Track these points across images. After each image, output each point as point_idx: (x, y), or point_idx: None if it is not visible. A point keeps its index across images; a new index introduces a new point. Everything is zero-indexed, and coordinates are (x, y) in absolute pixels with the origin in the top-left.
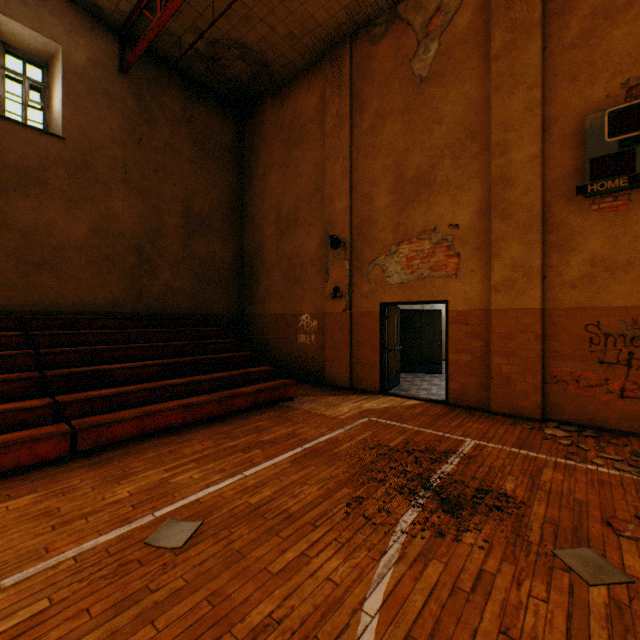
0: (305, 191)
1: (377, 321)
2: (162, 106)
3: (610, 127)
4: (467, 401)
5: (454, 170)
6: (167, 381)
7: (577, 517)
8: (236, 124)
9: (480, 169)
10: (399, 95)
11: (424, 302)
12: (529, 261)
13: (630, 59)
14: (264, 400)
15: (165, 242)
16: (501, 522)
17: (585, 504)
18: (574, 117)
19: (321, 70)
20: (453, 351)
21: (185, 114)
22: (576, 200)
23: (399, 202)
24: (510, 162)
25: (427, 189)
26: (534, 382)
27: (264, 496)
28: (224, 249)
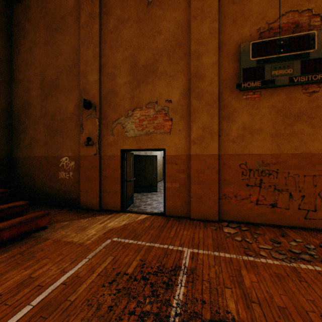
0: (65, 65)
1: (119, 162)
2: None
3: (253, 52)
4: (177, 213)
5: (169, 65)
6: None
7: None
8: (3, 2)
9: (184, 66)
10: (134, 9)
11: (150, 149)
12: (212, 125)
13: (261, 17)
14: (10, 236)
15: None
16: None
17: (288, 312)
18: (234, 44)
19: None
20: (168, 181)
21: None
22: (235, 92)
23: (134, 81)
24: (202, 64)
25: (152, 75)
26: (215, 199)
27: None
28: None
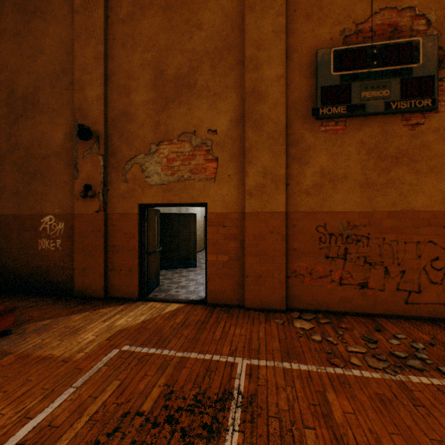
0: (48, 71)
1: (136, 223)
2: None
3: (335, 63)
4: (225, 299)
5: (213, 77)
6: None
7: None
8: None
9: (236, 80)
10: None
11: (185, 204)
12: (277, 169)
13: (346, 13)
14: None
15: None
16: None
17: None
18: (309, 50)
19: None
20: (212, 252)
21: None
22: (310, 121)
23: (160, 100)
24: (262, 78)
25: (188, 91)
26: (281, 277)
27: None
28: None
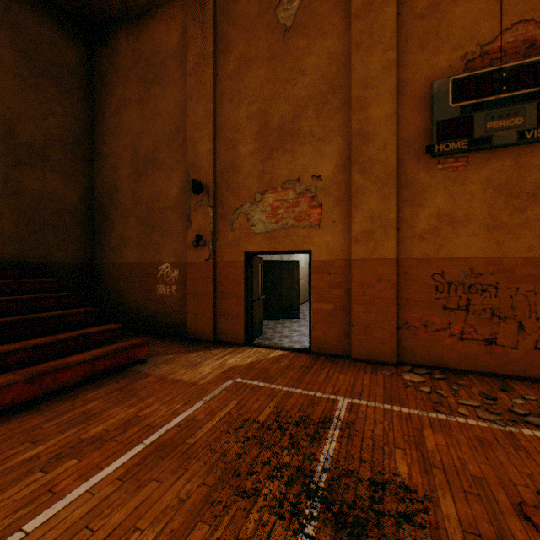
0: (165, 131)
1: (242, 271)
2: None
3: (453, 93)
4: (329, 349)
5: (317, 122)
6: None
7: (491, 511)
8: (84, 49)
9: (341, 123)
10: (264, 41)
11: (289, 252)
12: (386, 214)
13: (468, 35)
14: (105, 368)
15: None
16: None
17: (486, 483)
18: (423, 82)
19: (183, 4)
20: (316, 300)
21: (7, 15)
22: (425, 159)
23: (264, 150)
24: (369, 118)
25: (292, 139)
26: (390, 328)
27: None
28: (67, 188)
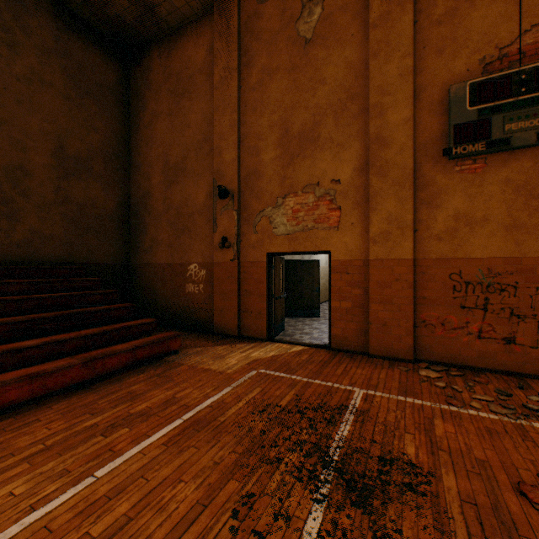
0: (193, 141)
1: (264, 270)
2: (27, 29)
3: (471, 97)
4: (348, 345)
5: (336, 128)
6: (14, 344)
7: (489, 487)
8: (121, 68)
9: (359, 129)
10: (285, 54)
11: (308, 252)
12: (403, 215)
13: (486, 39)
14: (144, 357)
15: (31, 182)
16: (419, 511)
17: (488, 465)
18: (440, 87)
19: (209, 23)
20: (335, 299)
21: (58, 45)
22: (442, 161)
23: (285, 156)
24: (386, 123)
25: (311, 145)
26: (407, 326)
27: (117, 516)
28: (107, 196)
